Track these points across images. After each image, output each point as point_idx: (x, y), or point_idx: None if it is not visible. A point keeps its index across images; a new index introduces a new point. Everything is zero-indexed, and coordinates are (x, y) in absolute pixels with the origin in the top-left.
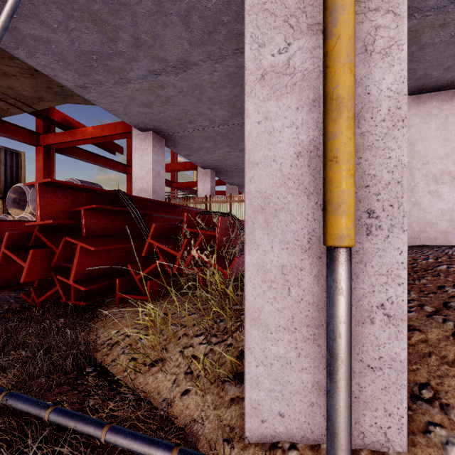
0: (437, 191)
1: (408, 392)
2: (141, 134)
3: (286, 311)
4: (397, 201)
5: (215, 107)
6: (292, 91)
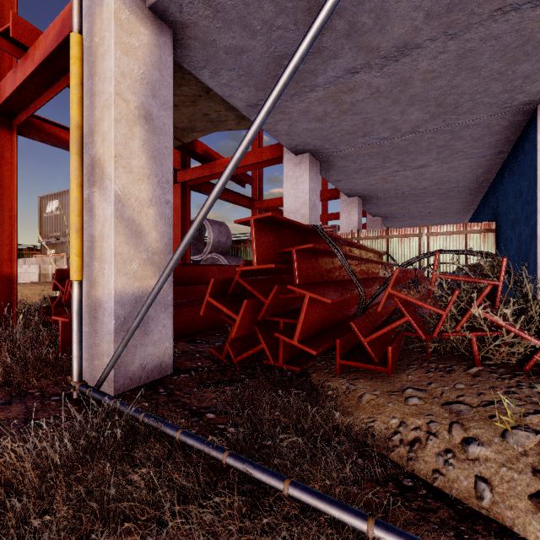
0: None
1: None
2: (295, 158)
3: None
4: None
5: (411, 109)
6: None
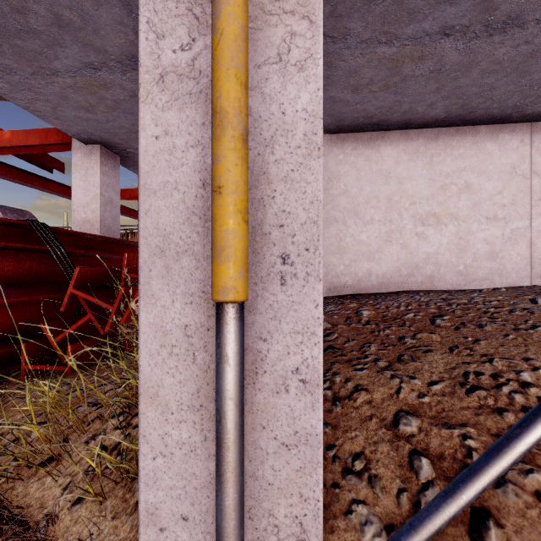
0: (424, 233)
1: (341, 466)
2: (85, 147)
3: (190, 384)
4: (313, 244)
5: None
6: (197, 100)
